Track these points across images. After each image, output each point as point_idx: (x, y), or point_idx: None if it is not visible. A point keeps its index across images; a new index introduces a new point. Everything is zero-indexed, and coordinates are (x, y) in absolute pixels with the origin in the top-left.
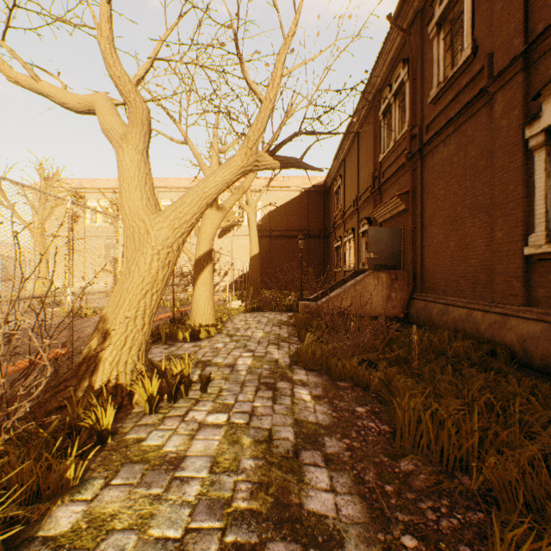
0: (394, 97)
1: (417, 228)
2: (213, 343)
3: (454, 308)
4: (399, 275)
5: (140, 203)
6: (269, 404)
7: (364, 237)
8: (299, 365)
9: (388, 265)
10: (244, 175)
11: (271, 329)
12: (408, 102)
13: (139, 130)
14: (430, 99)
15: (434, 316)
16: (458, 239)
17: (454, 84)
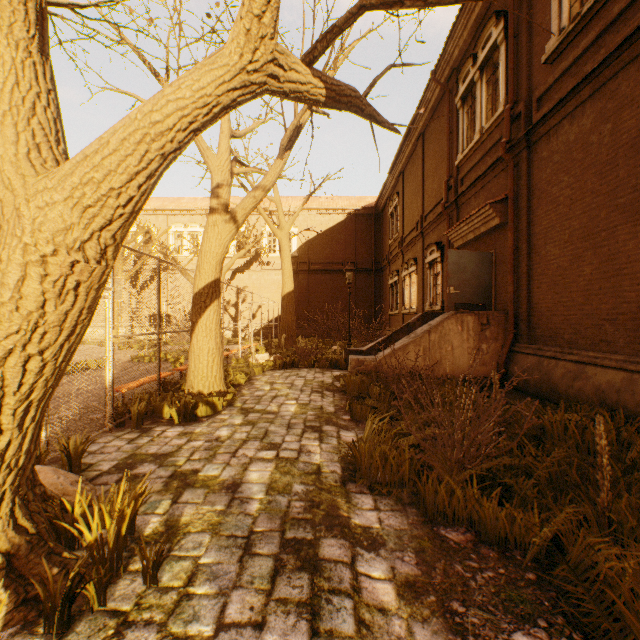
0: (480, 71)
1: (520, 250)
2: (214, 427)
3: (596, 369)
4: (493, 319)
5: (10, 150)
6: (300, 637)
7: (432, 268)
8: (358, 480)
9: (474, 304)
10: (249, 96)
11: (309, 398)
12: (504, 72)
13: None
14: (545, 55)
15: (557, 380)
16: (600, 262)
17: (591, 23)
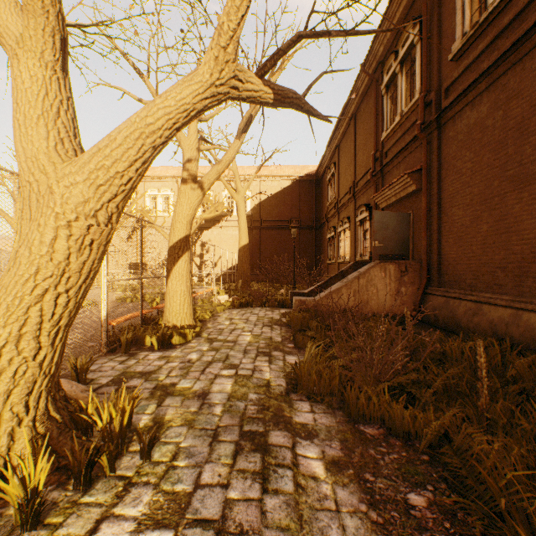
0: (401, 65)
1: (432, 211)
2: (186, 352)
3: (490, 307)
4: (410, 267)
5: (43, 144)
6: (254, 493)
7: (362, 225)
8: (299, 391)
9: (395, 255)
10: (217, 102)
11: (261, 330)
12: (419, 67)
13: (39, 22)
14: (451, 54)
15: (460, 316)
16: (494, 221)
17: (487, 30)
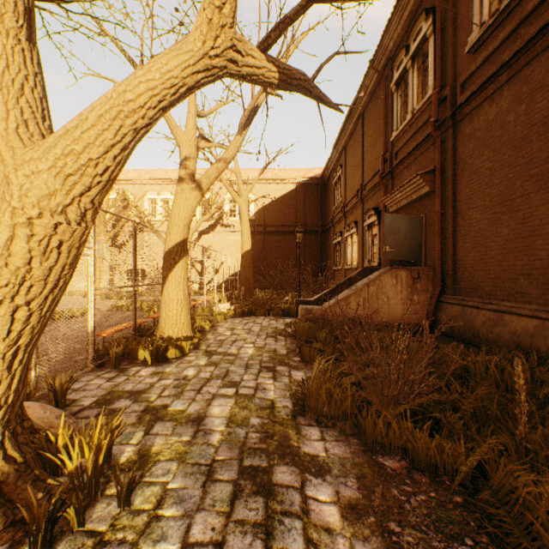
0: (412, 60)
1: (447, 214)
2: (182, 367)
3: (513, 317)
4: (423, 273)
5: (0, 125)
6: None
7: (370, 230)
8: (307, 413)
9: (407, 261)
10: (211, 78)
11: (264, 342)
12: (433, 61)
13: None
14: (468, 46)
15: (478, 326)
16: (516, 224)
17: (508, 18)
